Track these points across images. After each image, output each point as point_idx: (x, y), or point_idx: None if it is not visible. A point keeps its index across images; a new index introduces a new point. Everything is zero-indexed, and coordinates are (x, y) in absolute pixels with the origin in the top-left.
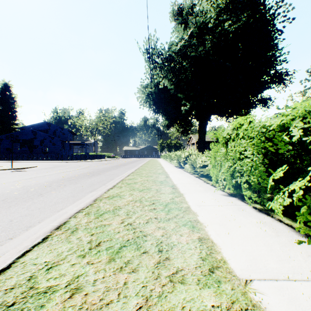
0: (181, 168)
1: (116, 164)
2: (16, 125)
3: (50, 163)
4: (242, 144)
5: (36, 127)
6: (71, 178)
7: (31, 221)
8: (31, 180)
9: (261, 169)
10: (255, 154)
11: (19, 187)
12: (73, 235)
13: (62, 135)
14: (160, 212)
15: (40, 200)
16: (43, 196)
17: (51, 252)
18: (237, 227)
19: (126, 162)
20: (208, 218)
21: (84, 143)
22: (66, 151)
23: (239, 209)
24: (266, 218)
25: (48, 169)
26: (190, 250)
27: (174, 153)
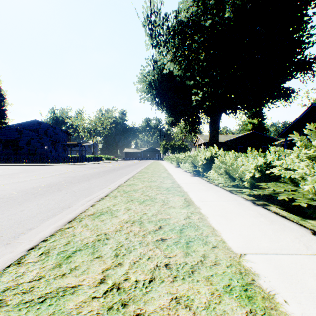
0: (200, 176)
1: (108, 169)
2: (6, 124)
3: (27, 167)
4: None
5: (25, 126)
6: None
7: None
8: None
9: None
10: None
11: None
12: None
13: (55, 135)
14: None
15: None
16: None
17: None
18: None
19: (122, 165)
20: None
21: (78, 143)
22: (59, 153)
23: None
24: None
25: (1, 177)
26: None
27: (182, 154)
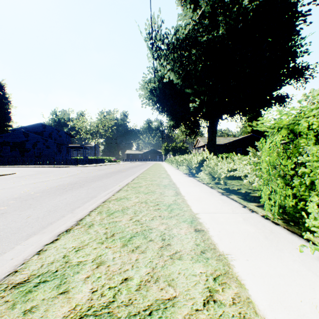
0: (193, 177)
1: (113, 171)
2: (10, 127)
3: (38, 169)
4: None
5: (30, 129)
6: (32, 195)
7: None
8: None
9: None
10: None
11: None
12: None
13: (59, 138)
14: None
15: None
16: None
17: None
18: None
19: (126, 167)
20: None
21: (82, 146)
22: (63, 155)
23: None
24: None
25: (24, 177)
26: None
27: (181, 157)
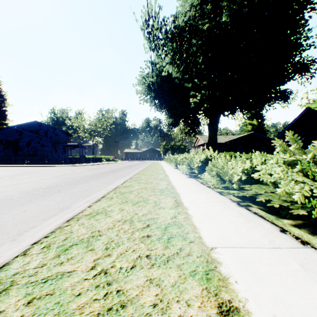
0: (195, 178)
1: (107, 170)
2: (6, 125)
3: (28, 168)
4: None
5: (25, 127)
6: None
7: None
8: None
9: None
10: None
11: None
12: None
13: (55, 136)
14: None
15: None
16: None
17: None
18: None
19: (122, 167)
20: None
21: (78, 144)
22: (59, 153)
23: None
24: None
25: (2, 178)
26: None
27: (180, 155)
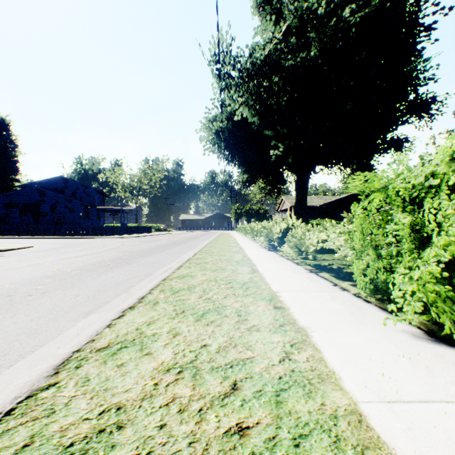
0: (275, 251)
1: (166, 243)
2: (17, 181)
3: (60, 240)
4: None
5: (46, 185)
6: (70, 273)
7: None
8: None
9: None
10: None
11: None
12: None
13: (87, 197)
14: None
15: None
16: None
17: None
18: None
19: (182, 239)
20: None
21: (119, 208)
22: (92, 221)
23: None
24: None
25: (48, 251)
26: None
27: (258, 224)
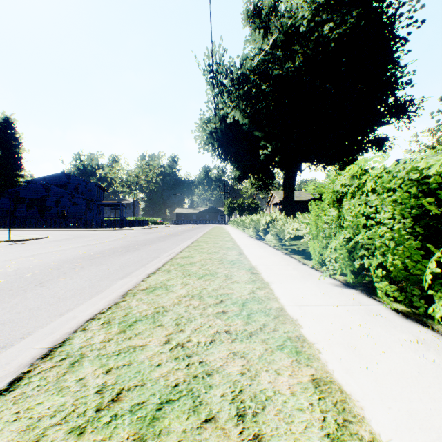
0: (261, 240)
1: (165, 234)
2: (21, 177)
3: (68, 232)
4: (370, 202)
5: (50, 180)
6: (94, 255)
7: (9, 335)
8: (32, 259)
9: (412, 245)
10: (398, 218)
11: (9, 271)
12: (71, 372)
13: (88, 192)
14: (233, 318)
15: (35, 293)
16: (43, 286)
17: (16, 421)
18: (378, 352)
19: (178, 231)
20: (321, 332)
21: (118, 203)
22: (93, 215)
23: (370, 312)
24: (422, 332)
25: (64, 241)
26: (302, 412)
27: (248, 217)
